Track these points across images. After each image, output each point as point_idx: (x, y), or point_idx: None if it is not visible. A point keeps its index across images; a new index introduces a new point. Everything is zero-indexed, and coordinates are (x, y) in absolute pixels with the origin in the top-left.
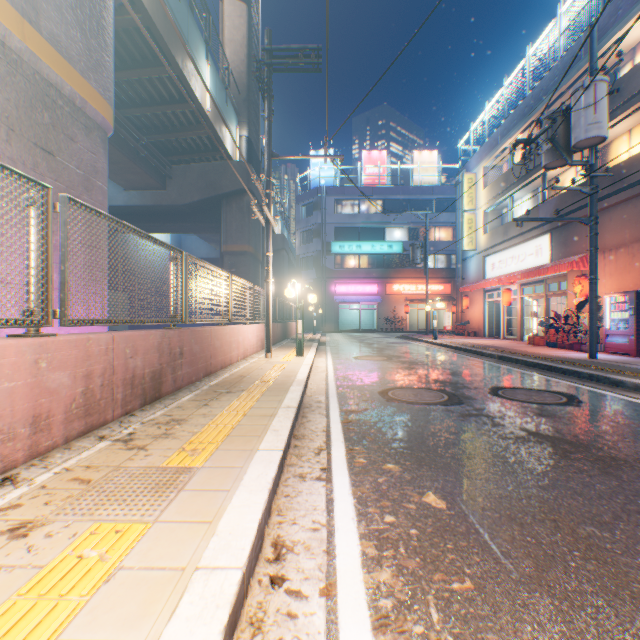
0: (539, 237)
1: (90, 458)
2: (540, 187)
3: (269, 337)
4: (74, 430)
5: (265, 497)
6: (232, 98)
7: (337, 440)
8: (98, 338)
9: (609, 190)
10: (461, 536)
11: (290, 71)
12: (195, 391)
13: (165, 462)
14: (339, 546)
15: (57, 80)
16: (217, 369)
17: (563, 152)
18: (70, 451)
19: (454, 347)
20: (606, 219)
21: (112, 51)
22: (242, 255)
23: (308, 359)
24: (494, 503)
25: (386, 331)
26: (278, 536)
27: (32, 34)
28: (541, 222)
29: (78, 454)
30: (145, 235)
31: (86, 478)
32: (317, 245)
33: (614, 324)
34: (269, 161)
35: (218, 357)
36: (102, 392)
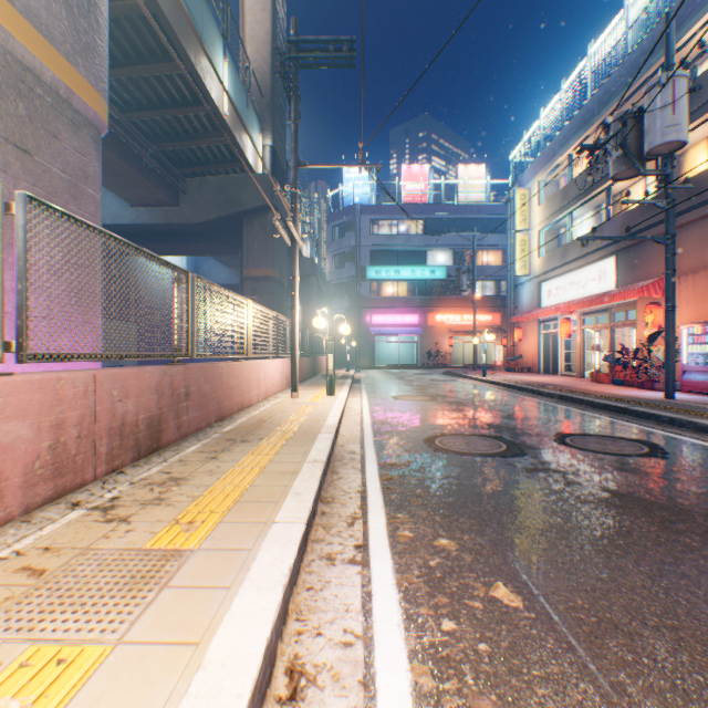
0: (603, 260)
1: (53, 535)
2: (604, 203)
3: (295, 374)
4: (38, 496)
5: (278, 599)
6: (254, 102)
7: (375, 504)
8: (73, 377)
9: (685, 205)
10: (550, 655)
11: (319, 67)
12: (204, 440)
13: (149, 542)
14: (381, 673)
15: (35, 63)
16: (233, 412)
17: (635, 160)
18: (28, 525)
19: (507, 385)
20: (681, 239)
21: (107, 34)
22: (265, 280)
23: (340, 399)
24: (587, 600)
25: (428, 366)
26: (295, 657)
27: (1, 4)
28: (605, 243)
29: (39, 529)
30: (139, 250)
31: (39, 567)
32: (351, 270)
33: (692, 359)
34: (295, 170)
35: (234, 398)
36: (79, 445)
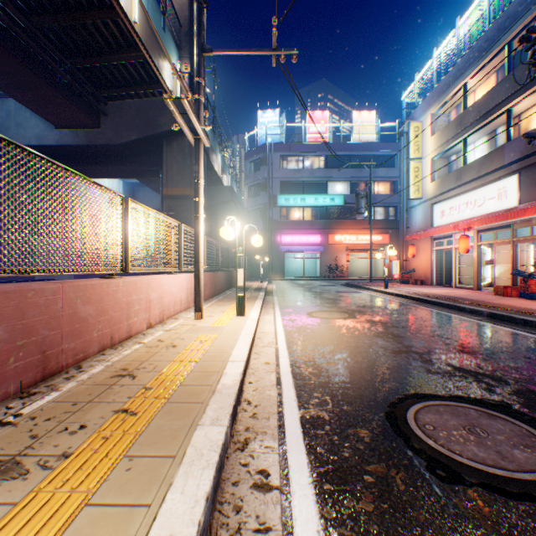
0: (503, 179)
1: None
2: (505, 124)
3: (198, 291)
4: None
5: None
6: (171, 26)
7: None
8: None
9: None
10: None
11: None
12: None
13: None
14: None
15: None
16: (86, 355)
17: None
18: None
19: (416, 298)
20: None
21: None
22: (184, 199)
23: (250, 322)
24: None
25: (329, 278)
26: None
27: None
28: (507, 161)
29: None
30: None
31: None
32: (264, 198)
33: None
34: (198, 56)
35: (89, 333)
36: None
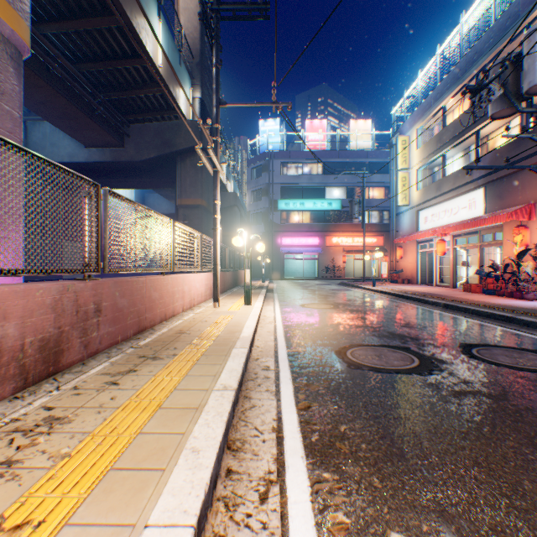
0: (473, 191)
1: None
2: (474, 144)
3: (216, 286)
4: None
5: None
6: (185, 60)
7: (294, 453)
8: None
9: None
10: None
11: (238, 18)
12: (114, 356)
13: None
14: None
15: None
16: (155, 323)
17: (514, 99)
18: None
19: (395, 294)
20: None
21: None
22: (195, 208)
23: (256, 308)
24: None
25: (326, 278)
26: None
27: None
28: (475, 177)
29: None
30: (24, 151)
31: None
32: (265, 202)
33: None
34: (216, 108)
35: (156, 310)
36: None
